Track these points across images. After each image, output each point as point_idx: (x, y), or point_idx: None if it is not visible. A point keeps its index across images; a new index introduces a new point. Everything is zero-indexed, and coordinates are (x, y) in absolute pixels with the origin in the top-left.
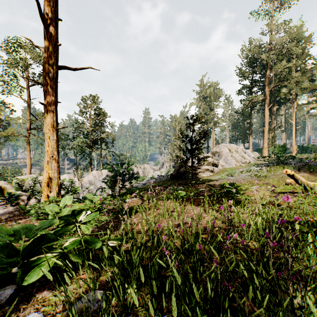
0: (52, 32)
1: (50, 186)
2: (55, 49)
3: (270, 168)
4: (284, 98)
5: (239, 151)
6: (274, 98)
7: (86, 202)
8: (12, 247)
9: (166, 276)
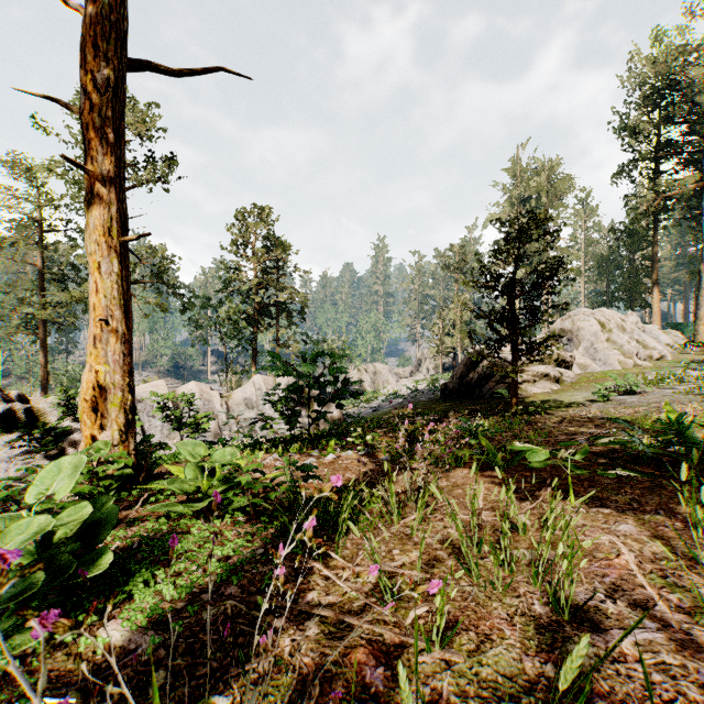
0: None
1: (103, 411)
2: (114, 2)
3: None
4: None
5: (630, 328)
6: None
7: (186, 469)
8: None
9: None
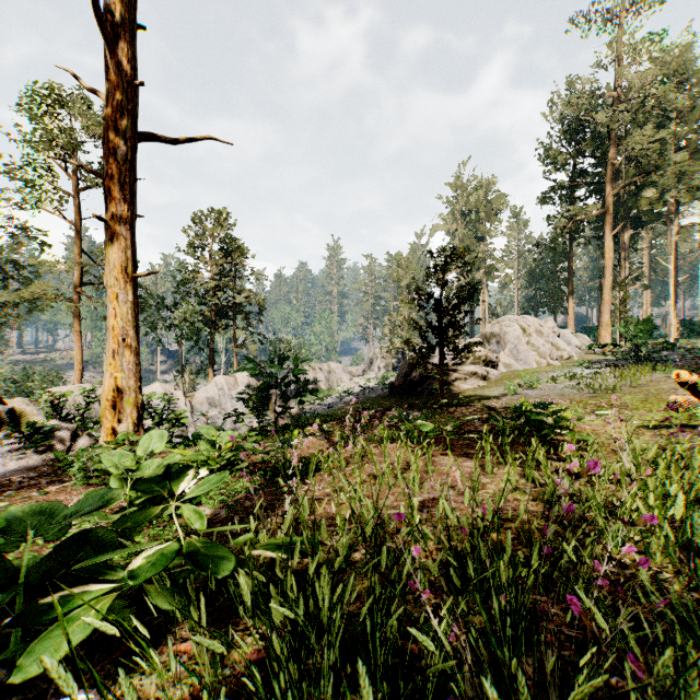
0: (124, 55)
1: (120, 408)
2: (130, 93)
3: (621, 371)
4: (648, 212)
5: (546, 332)
6: (626, 213)
7: (201, 445)
8: (1, 563)
9: (413, 653)
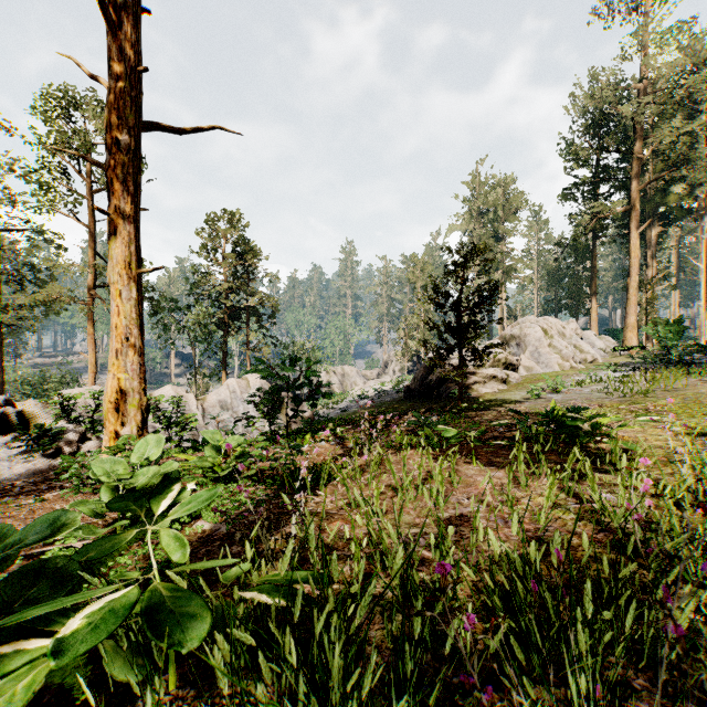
0: (127, 39)
1: (123, 411)
2: (133, 80)
3: (653, 374)
4: (676, 209)
5: (569, 334)
6: (652, 209)
7: (206, 451)
8: None
9: None
